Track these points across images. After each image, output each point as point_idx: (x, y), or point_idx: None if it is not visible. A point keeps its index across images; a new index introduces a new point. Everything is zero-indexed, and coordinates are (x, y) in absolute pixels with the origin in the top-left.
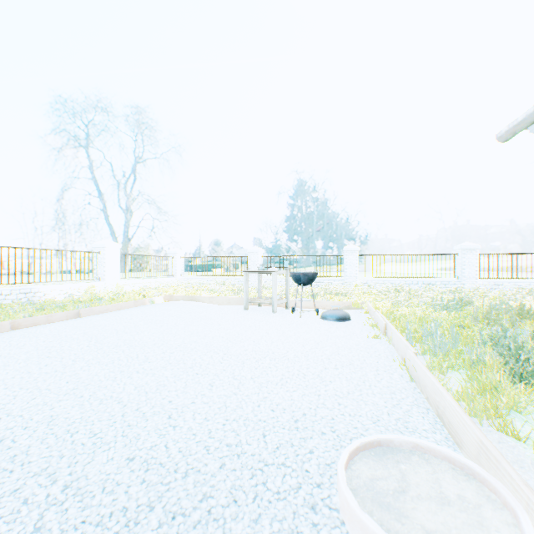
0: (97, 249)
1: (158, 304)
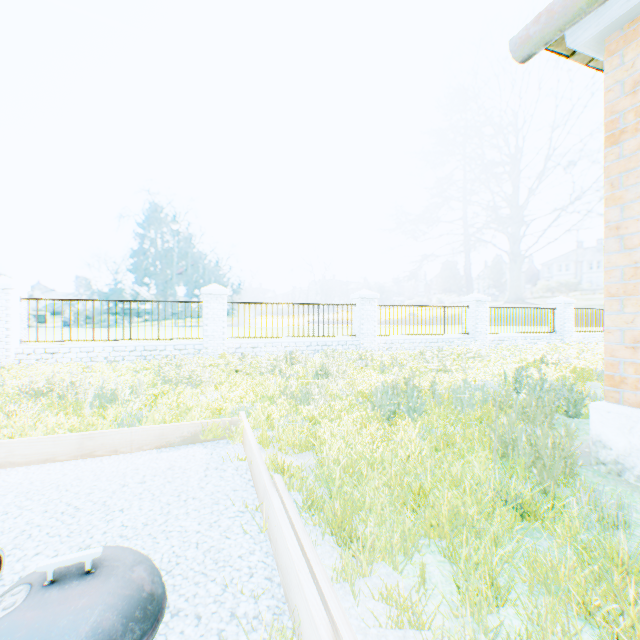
0: None
1: None
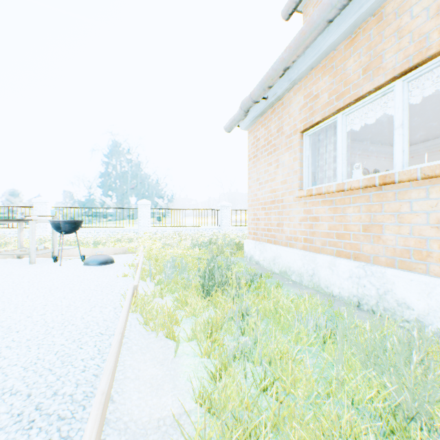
0: None
1: None
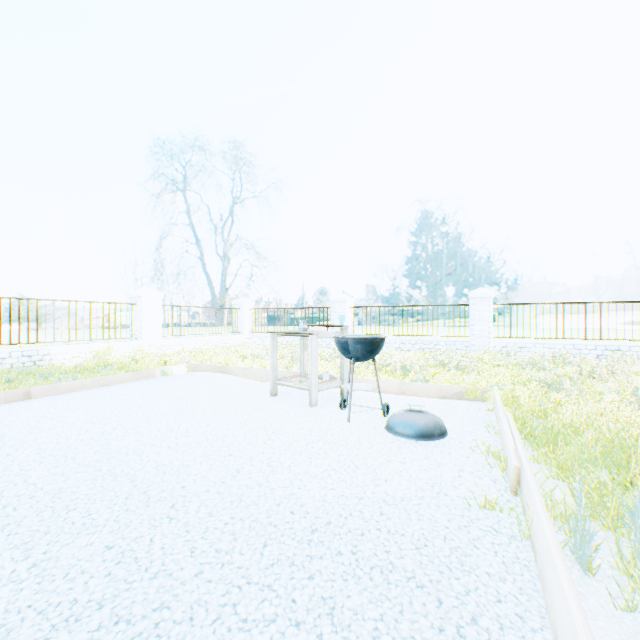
0: (133, 300)
1: (168, 377)
